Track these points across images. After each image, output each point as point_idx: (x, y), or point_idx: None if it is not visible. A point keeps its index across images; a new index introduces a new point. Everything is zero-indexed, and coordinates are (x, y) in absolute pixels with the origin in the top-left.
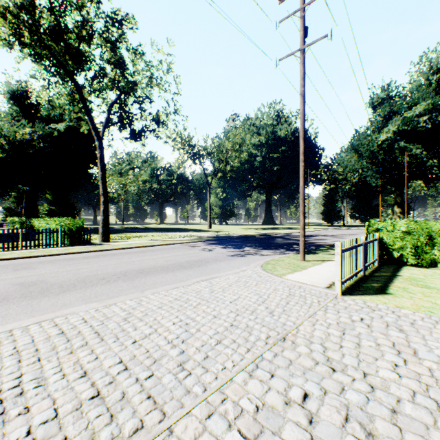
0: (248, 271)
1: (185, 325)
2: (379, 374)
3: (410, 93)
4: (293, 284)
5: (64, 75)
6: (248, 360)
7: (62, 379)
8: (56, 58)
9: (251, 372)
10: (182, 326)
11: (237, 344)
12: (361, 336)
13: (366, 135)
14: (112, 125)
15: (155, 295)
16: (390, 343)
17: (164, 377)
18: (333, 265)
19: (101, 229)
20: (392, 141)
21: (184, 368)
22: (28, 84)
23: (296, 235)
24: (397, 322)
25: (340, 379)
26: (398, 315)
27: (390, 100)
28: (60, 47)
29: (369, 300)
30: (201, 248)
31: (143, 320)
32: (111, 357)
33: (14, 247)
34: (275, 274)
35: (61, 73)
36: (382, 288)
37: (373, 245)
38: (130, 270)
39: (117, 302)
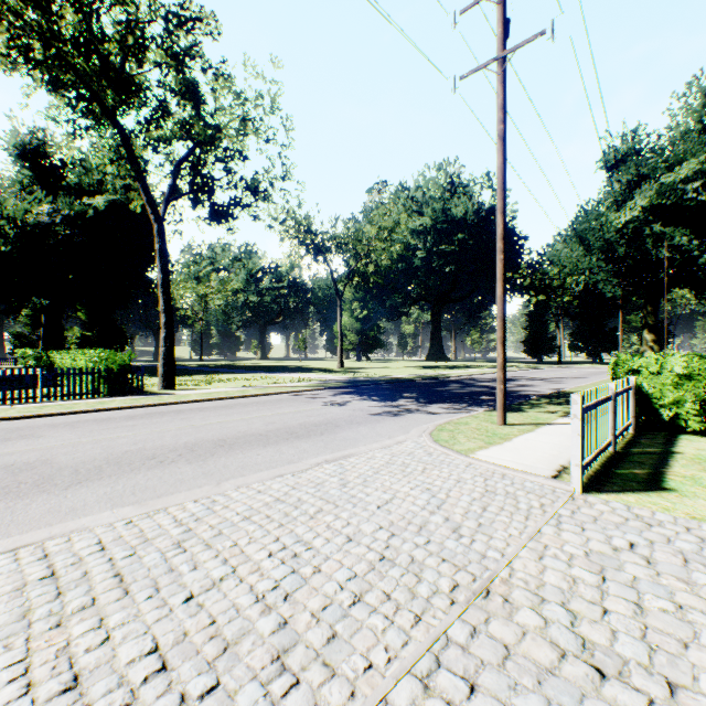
0: (408, 444)
1: (293, 558)
2: (703, 687)
3: (670, 144)
4: (490, 471)
5: (101, 116)
6: (418, 646)
7: (21, 698)
8: (86, 85)
9: (427, 678)
10: (286, 560)
11: (394, 605)
12: (640, 586)
13: (597, 215)
14: (179, 197)
15: (241, 491)
16: (704, 603)
17: (241, 693)
18: (555, 433)
19: (161, 368)
20: (641, 223)
21: (285, 666)
22: (47, 133)
23: (484, 378)
24: (702, 552)
25: (622, 702)
26: (700, 536)
27: (637, 157)
28: (93, 68)
29: (636, 504)
30: (327, 401)
31: (212, 545)
32: (137, 636)
33: (14, 398)
34: (456, 450)
35: (96, 112)
36: (654, 478)
37: (626, 398)
38: (203, 441)
39: (169, 505)
